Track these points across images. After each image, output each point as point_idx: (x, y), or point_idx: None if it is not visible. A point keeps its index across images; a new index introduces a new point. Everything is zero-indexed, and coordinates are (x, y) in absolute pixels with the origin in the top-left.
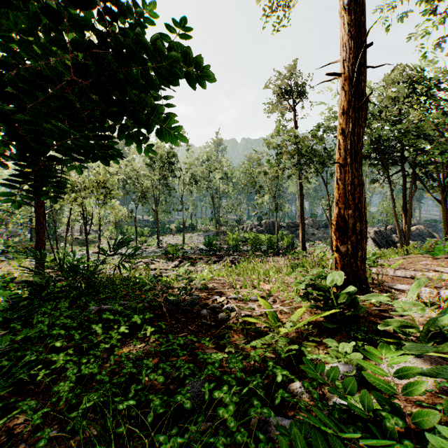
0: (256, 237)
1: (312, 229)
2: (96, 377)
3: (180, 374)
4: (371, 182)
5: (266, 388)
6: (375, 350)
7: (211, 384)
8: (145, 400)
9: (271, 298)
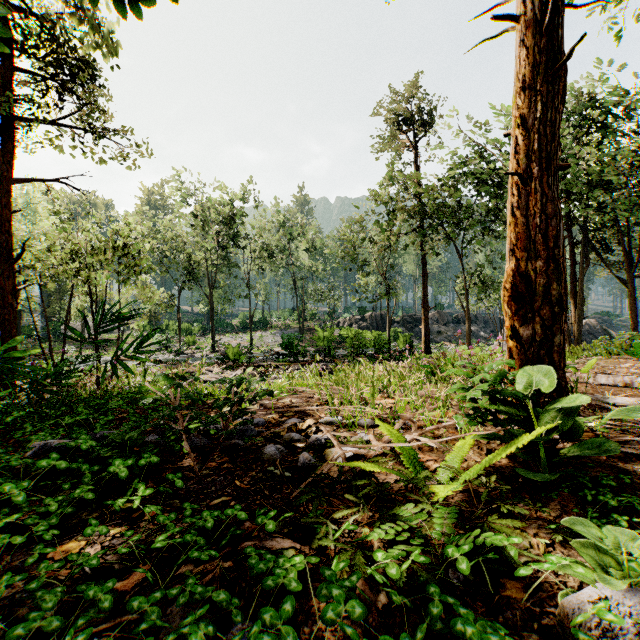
0: (358, 335)
1: (438, 325)
2: None
3: (181, 638)
4: None
5: None
6: None
7: None
8: None
9: (400, 422)
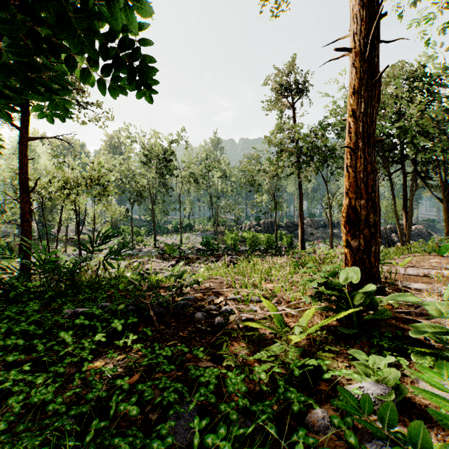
0: (255, 237)
1: (311, 229)
2: (48, 407)
3: (164, 399)
4: None
5: (276, 418)
6: (431, 371)
7: (202, 421)
8: (110, 442)
9: (276, 299)
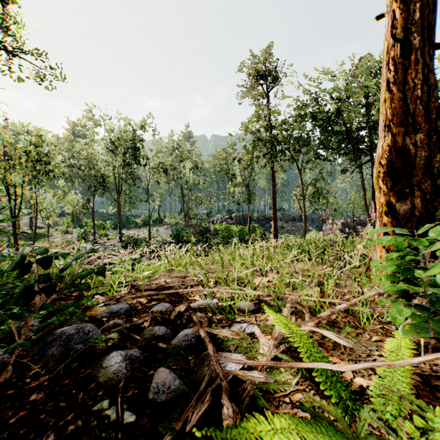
0: (227, 228)
1: (281, 222)
2: None
3: None
4: (342, 171)
5: None
6: None
7: None
8: None
9: (288, 306)
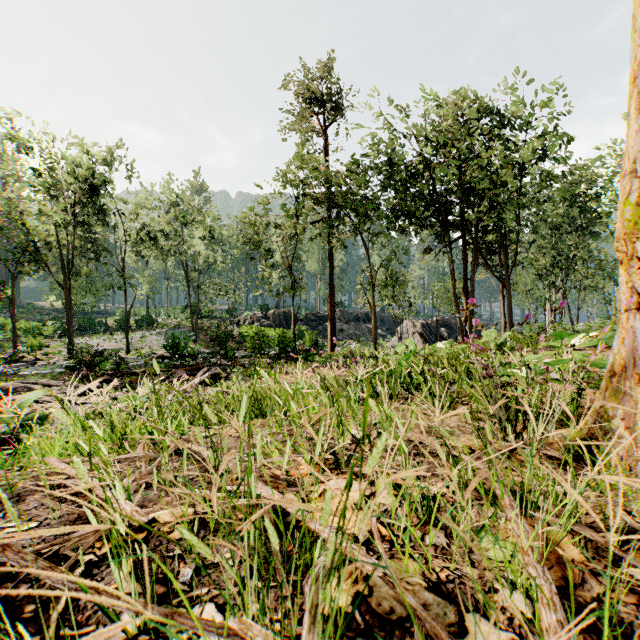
0: (260, 333)
1: (340, 323)
2: None
3: None
4: (425, 251)
5: None
6: None
7: None
8: None
9: None
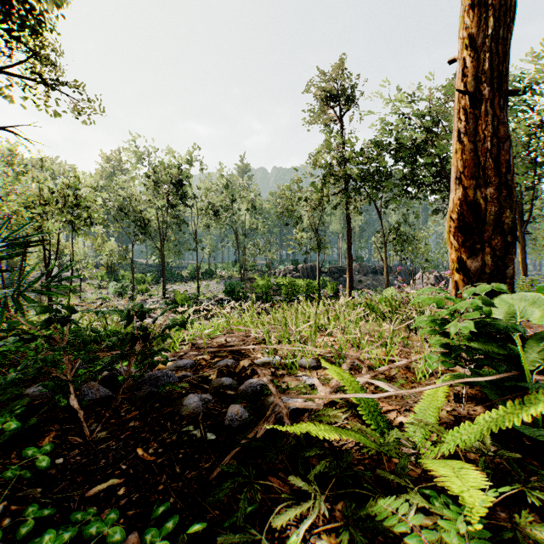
0: (292, 283)
1: (359, 275)
2: None
3: None
4: (434, 213)
5: None
6: None
7: None
8: None
9: (347, 362)
